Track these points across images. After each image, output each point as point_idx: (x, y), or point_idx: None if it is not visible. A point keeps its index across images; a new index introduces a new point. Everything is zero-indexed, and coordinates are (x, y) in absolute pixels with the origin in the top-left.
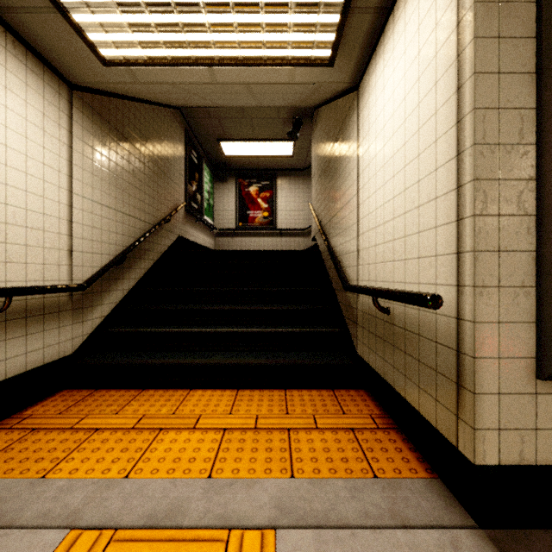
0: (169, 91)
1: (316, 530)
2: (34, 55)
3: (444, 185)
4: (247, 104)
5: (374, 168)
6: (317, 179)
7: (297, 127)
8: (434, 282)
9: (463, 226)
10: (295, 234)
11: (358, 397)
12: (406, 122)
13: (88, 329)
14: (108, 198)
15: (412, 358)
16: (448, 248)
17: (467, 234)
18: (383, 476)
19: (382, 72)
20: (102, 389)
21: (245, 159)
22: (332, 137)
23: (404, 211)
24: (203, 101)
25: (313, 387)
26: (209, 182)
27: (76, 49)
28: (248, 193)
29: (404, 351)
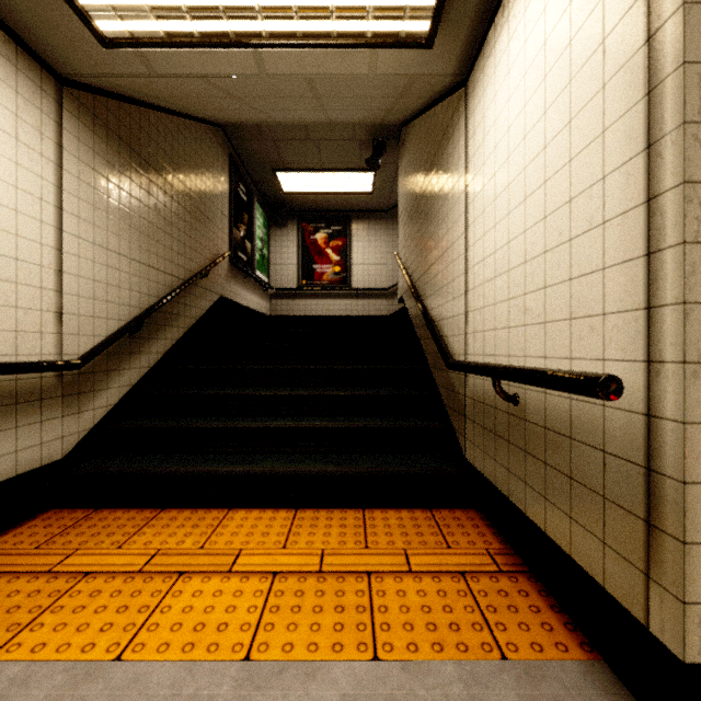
0: (202, 93)
1: None
2: (0, 29)
3: (620, 199)
4: (312, 119)
5: (493, 192)
6: (406, 220)
7: (379, 151)
8: (600, 356)
9: (660, 262)
10: (375, 295)
11: (467, 520)
12: (548, 114)
13: (87, 422)
14: (117, 241)
15: (559, 472)
16: (627, 301)
17: (668, 275)
18: (516, 657)
19: (506, 49)
20: (104, 508)
21: (310, 196)
22: (427, 159)
23: (543, 250)
24: (251, 112)
25: (403, 506)
26: (262, 226)
27: (62, 21)
28: (314, 242)
29: (545, 461)
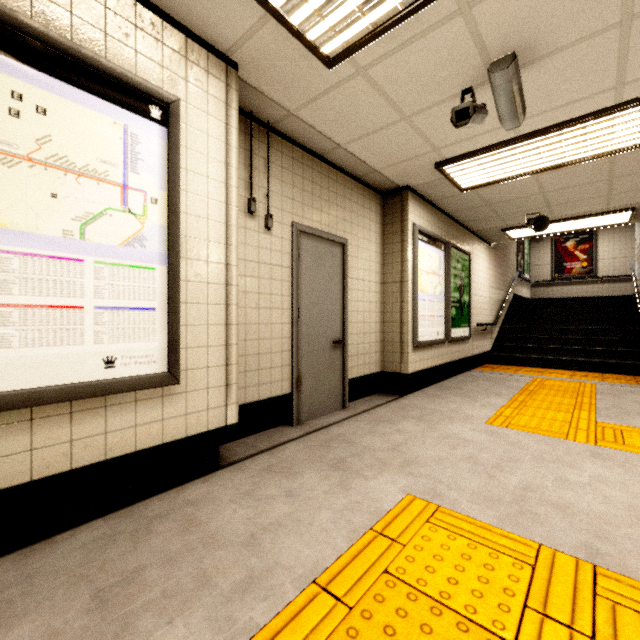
0: None
1: (609, 385)
2: (485, 243)
3: None
4: None
5: None
6: (637, 247)
7: None
8: None
9: None
10: (620, 280)
11: None
12: None
13: (492, 342)
14: (495, 284)
15: None
16: None
17: None
18: None
19: None
20: (503, 365)
21: None
22: None
23: None
24: None
25: (620, 374)
26: (526, 246)
27: (501, 238)
28: (564, 248)
29: None
